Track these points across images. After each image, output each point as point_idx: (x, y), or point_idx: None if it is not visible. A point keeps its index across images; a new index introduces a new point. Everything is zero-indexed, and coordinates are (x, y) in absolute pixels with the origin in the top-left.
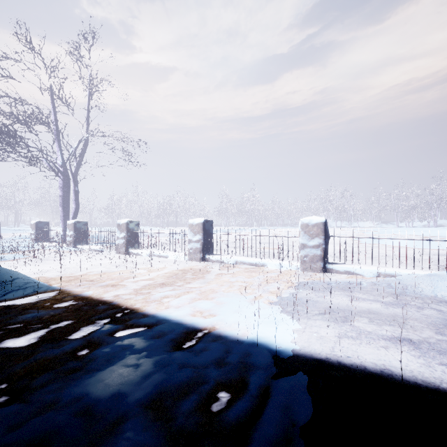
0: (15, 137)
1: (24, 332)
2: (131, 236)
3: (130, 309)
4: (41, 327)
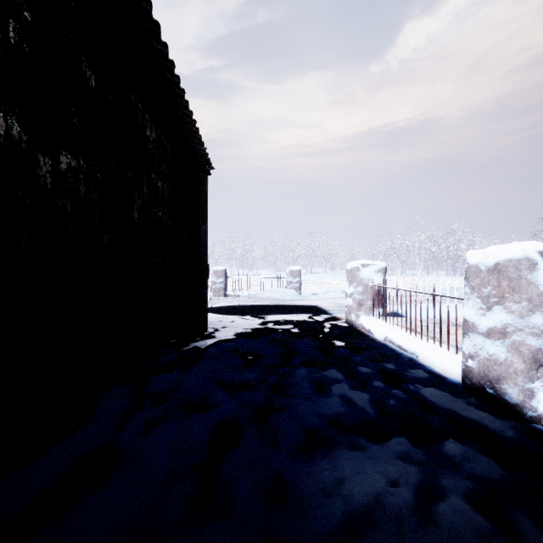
0: None
1: None
2: None
3: None
4: None
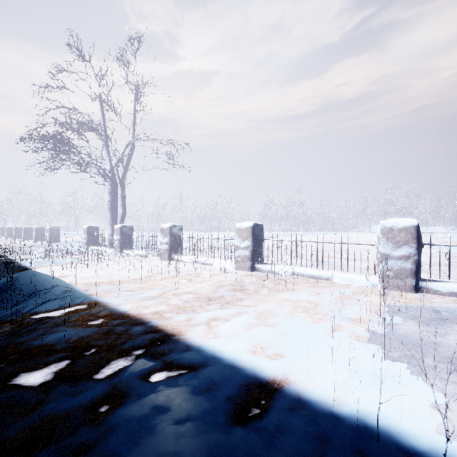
0: (68, 144)
1: (44, 362)
2: (174, 241)
3: (170, 334)
4: (64, 355)
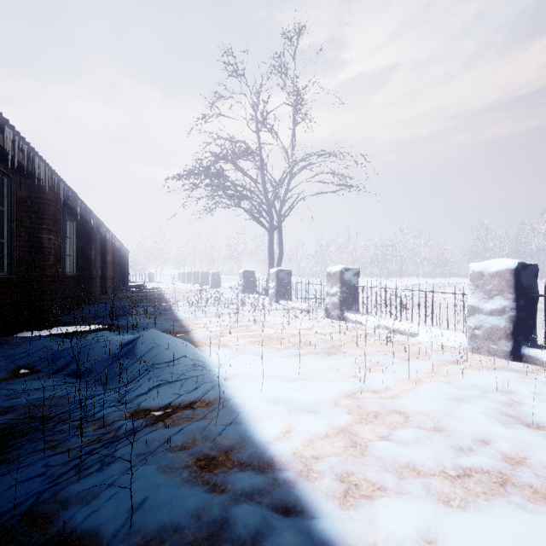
0: (222, 177)
1: None
2: (347, 292)
3: None
4: None
